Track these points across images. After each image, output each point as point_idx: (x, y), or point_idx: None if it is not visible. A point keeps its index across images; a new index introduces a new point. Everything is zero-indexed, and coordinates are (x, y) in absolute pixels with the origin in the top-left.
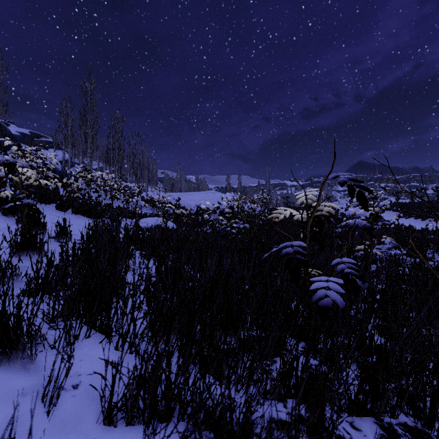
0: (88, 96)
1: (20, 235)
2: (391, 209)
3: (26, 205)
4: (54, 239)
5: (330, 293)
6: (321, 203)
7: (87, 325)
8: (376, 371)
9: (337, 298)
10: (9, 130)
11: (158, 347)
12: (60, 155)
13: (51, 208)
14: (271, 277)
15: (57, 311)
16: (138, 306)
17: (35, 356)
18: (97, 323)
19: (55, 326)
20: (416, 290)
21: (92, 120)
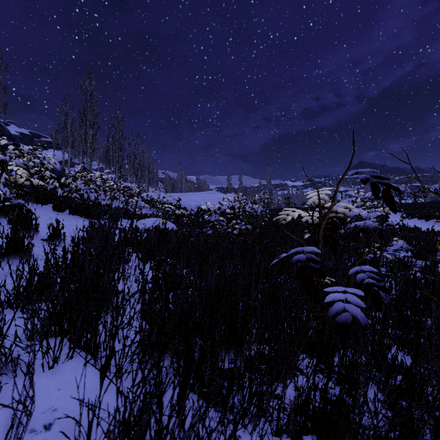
0: (88, 95)
1: (6, 238)
2: None
3: (15, 206)
4: (46, 242)
5: (349, 306)
6: (336, 203)
7: (69, 345)
8: (410, 404)
9: (357, 312)
10: (8, 130)
11: (146, 383)
12: (60, 155)
13: (47, 208)
14: (277, 284)
15: (31, 332)
16: (128, 323)
17: (3, 385)
18: (82, 341)
19: (33, 344)
20: (439, 300)
21: (92, 120)
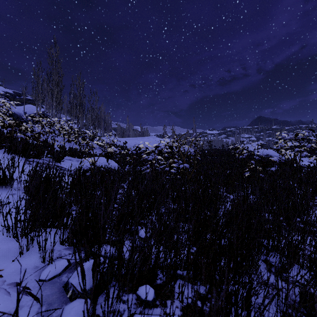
0: (54, 60)
1: None
2: (293, 150)
3: None
4: None
5: None
6: None
7: None
8: None
9: None
10: None
11: None
12: (35, 109)
13: None
14: None
15: None
16: None
17: None
18: None
19: None
20: None
21: (57, 79)
